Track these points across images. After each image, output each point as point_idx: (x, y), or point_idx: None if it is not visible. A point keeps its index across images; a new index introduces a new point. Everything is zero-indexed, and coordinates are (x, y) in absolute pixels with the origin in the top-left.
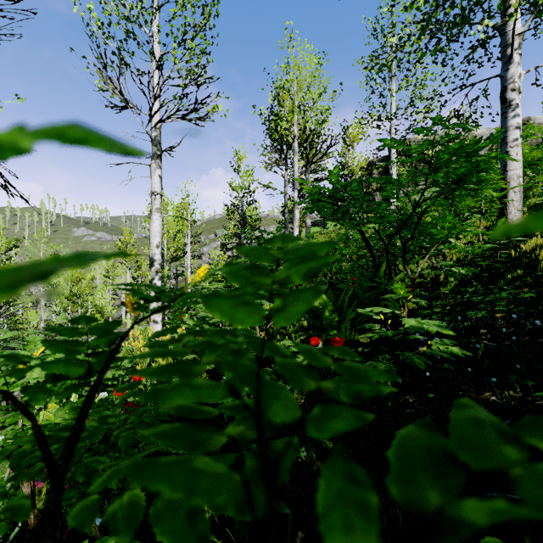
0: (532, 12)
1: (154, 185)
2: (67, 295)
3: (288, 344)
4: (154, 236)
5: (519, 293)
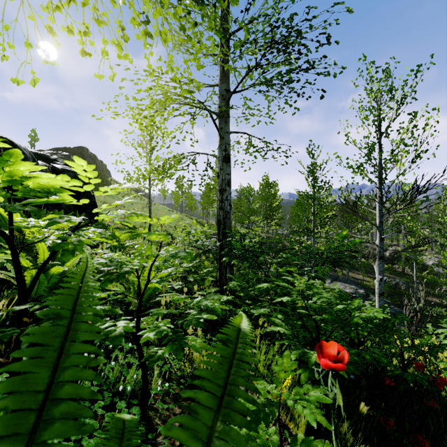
0: None
1: None
2: None
3: None
4: None
5: None
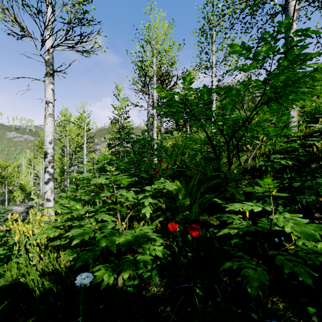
0: (299, 2)
1: (48, 96)
2: None
3: (148, 231)
4: (47, 135)
5: None
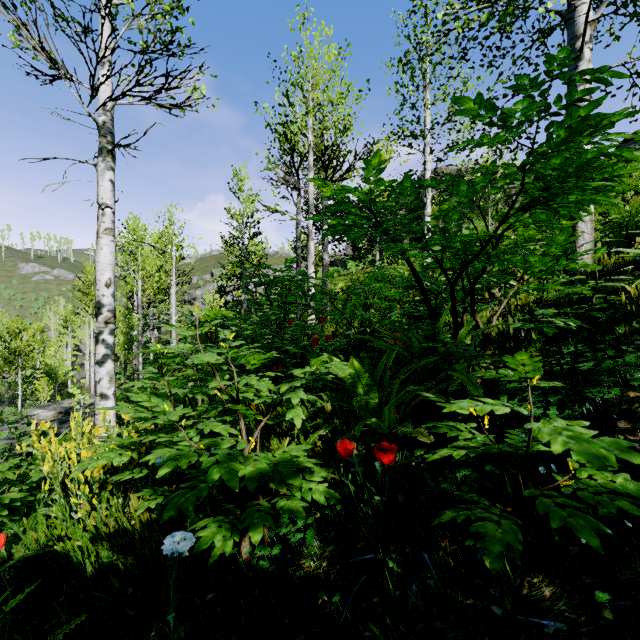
0: (597, 6)
1: (103, 194)
2: (2, 353)
3: (299, 454)
4: (102, 269)
5: None
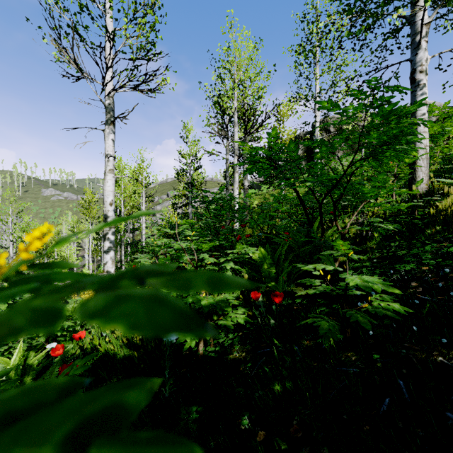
0: (434, 8)
1: (108, 148)
2: None
3: (230, 298)
4: (108, 194)
5: (440, 247)
